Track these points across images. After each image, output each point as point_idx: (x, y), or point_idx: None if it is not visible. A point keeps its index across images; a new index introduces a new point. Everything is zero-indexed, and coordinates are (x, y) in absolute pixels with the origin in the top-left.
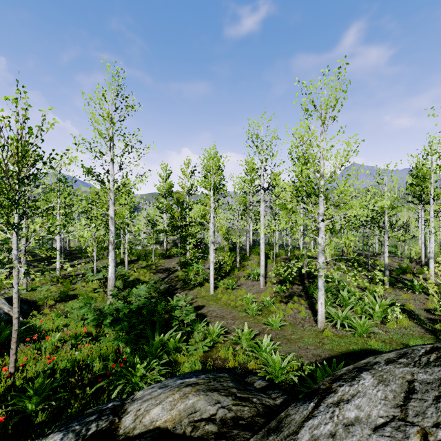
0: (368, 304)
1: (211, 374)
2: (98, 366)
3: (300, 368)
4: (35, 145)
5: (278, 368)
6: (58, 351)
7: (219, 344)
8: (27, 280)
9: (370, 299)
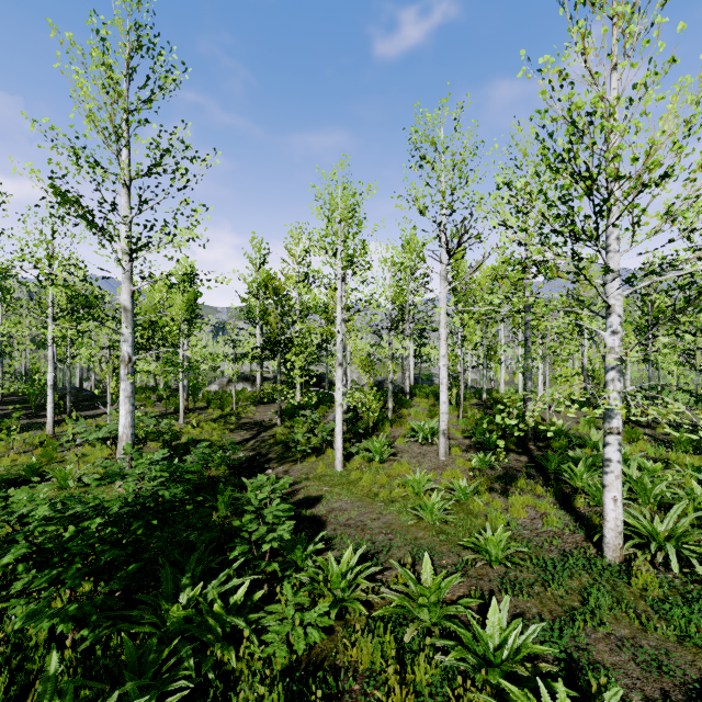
0: None
1: None
2: None
3: None
4: None
5: None
6: None
7: (354, 610)
8: None
9: (690, 485)
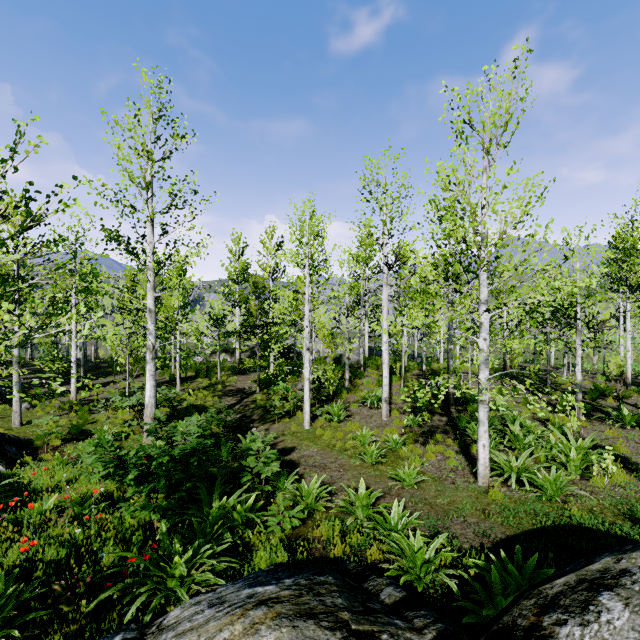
0: (556, 447)
1: (303, 577)
2: (111, 556)
3: (455, 558)
4: None
5: (421, 563)
6: (50, 526)
7: (318, 513)
8: (21, 408)
9: (556, 437)
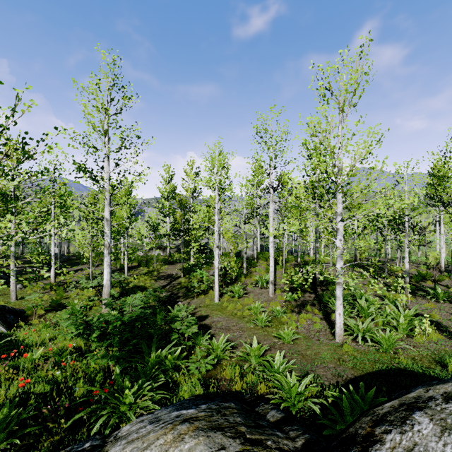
0: (390, 315)
1: (214, 403)
2: (81, 390)
3: (319, 392)
4: (1, 125)
5: (295, 394)
6: (39, 369)
7: (224, 360)
8: (16, 288)
9: (390, 308)
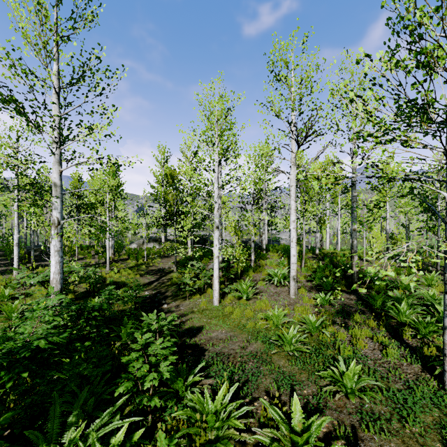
0: None
1: None
2: None
3: None
4: None
5: None
6: None
7: None
8: None
9: None
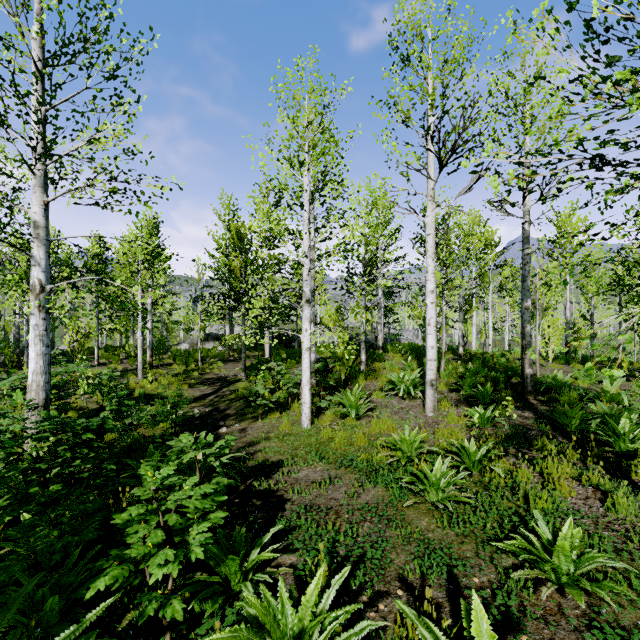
0: None
1: None
2: None
3: None
4: None
5: None
6: None
7: None
8: None
9: None
